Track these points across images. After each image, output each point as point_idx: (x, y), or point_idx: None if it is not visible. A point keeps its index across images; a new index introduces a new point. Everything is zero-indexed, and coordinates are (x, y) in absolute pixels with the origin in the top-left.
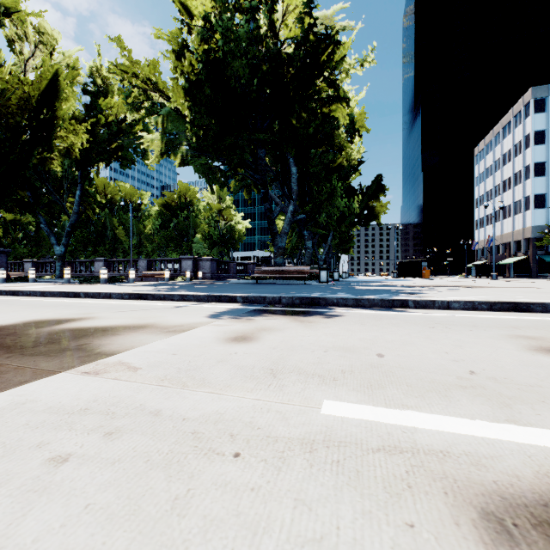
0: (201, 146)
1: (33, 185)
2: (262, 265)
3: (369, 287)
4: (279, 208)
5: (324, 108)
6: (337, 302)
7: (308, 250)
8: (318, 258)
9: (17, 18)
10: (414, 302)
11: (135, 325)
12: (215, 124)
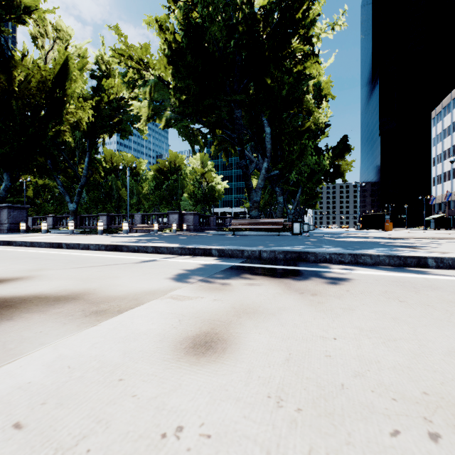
0: (183, 110)
1: (53, 154)
2: (238, 218)
3: (347, 239)
4: (254, 164)
5: (298, 65)
6: (329, 257)
7: (279, 205)
8: (287, 212)
9: (38, 17)
10: (436, 260)
11: (63, 294)
12: (194, 85)
